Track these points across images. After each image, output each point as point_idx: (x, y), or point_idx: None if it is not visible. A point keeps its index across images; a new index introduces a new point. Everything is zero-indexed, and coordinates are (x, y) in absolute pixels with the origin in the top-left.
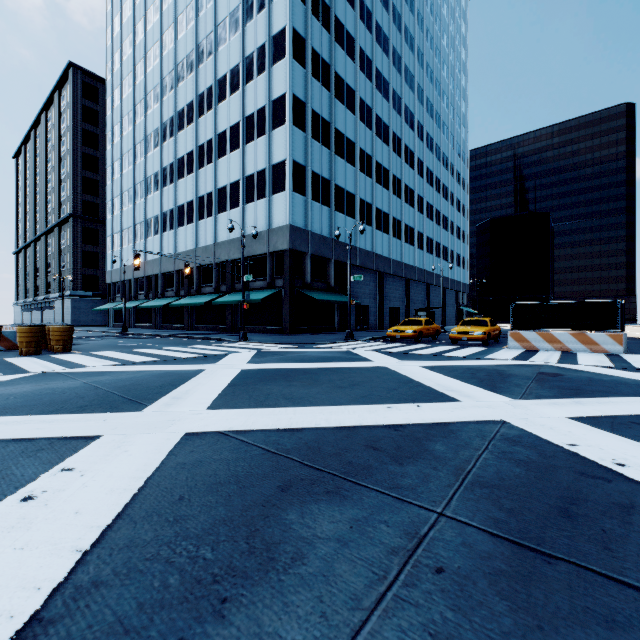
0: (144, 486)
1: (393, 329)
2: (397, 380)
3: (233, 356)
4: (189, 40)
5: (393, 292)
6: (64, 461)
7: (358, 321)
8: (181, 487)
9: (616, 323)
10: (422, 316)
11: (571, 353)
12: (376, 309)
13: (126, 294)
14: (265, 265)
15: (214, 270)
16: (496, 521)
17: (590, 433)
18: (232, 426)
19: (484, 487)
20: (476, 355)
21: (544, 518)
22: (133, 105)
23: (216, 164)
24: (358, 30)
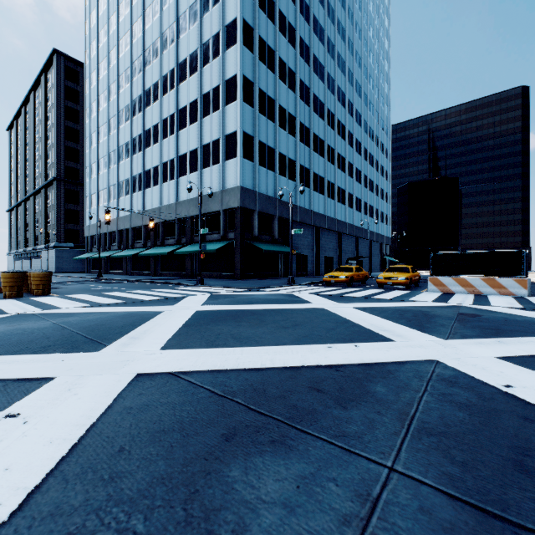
0: (86, 435)
1: (328, 275)
2: (334, 320)
3: (190, 298)
4: (155, 30)
5: (328, 244)
6: (11, 406)
7: (298, 268)
8: (123, 436)
9: (521, 270)
10: (352, 264)
11: (483, 296)
12: (313, 258)
13: (102, 245)
14: (219, 220)
15: (176, 225)
16: (451, 478)
17: (521, 373)
18: (182, 367)
19: (431, 435)
20: (401, 297)
21: (501, 474)
22: (108, 85)
23: (178, 135)
24: (298, 22)
